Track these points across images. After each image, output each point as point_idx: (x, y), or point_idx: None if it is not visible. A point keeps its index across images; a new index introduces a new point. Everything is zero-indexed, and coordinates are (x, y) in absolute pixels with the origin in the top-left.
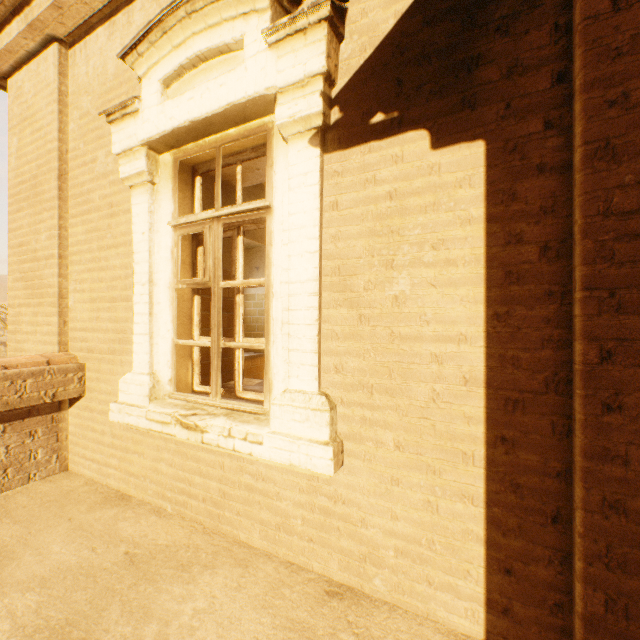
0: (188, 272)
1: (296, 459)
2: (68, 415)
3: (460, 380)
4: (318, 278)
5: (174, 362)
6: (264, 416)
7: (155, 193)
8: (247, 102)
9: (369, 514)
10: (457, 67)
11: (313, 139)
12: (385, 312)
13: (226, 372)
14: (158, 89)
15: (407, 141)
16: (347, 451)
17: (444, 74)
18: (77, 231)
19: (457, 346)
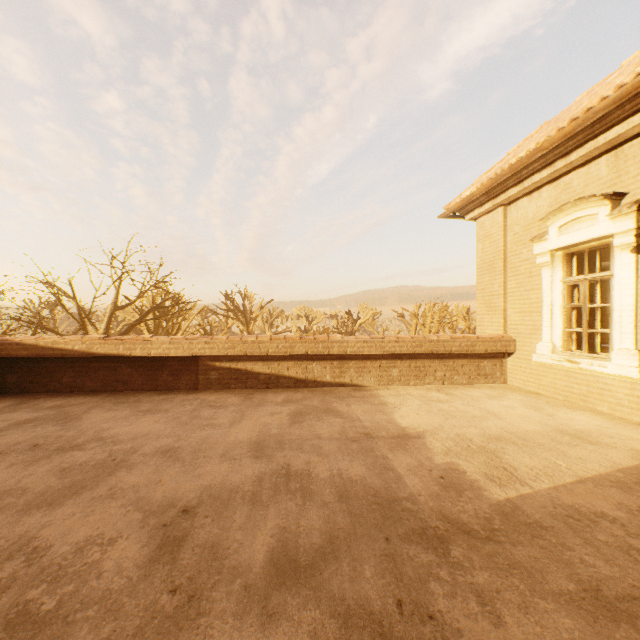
0: (568, 299)
1: (621, 373)
2: (506, 361)
3: None
4: (634, 304)
5: (562, 338)
6: (608, 359)
7: (552, 268)
8: (599, 237)
9: None
10: None
11: (631, 250)
12: None
13: (590, 347)
14: (556, 231)
15: None
16: None
17: None
18: (511, 283)
19: None
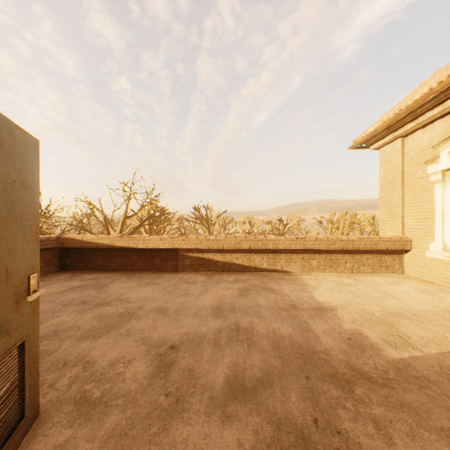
0: None
1: None
2: (404, 256)
3: None
4: None
5: None
6: None
7: (443, 184)
8: None
9: None
10: None
11: None
12: None
13: None
14: (446, 155)
15: None
16: None
17: None
18: (408, 196)
19: None
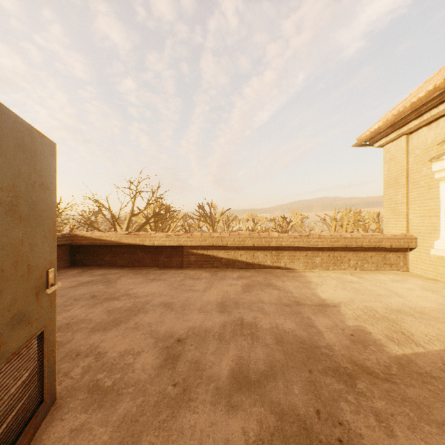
0: None
1: None
2: (408, 254)
3: None
4: None
5: None
6: None
7: None
8: None
9: None
10: None
11: None
12: None
13: None
14: None
15: None
16: None
17: None
18: (412, 194)
19: None
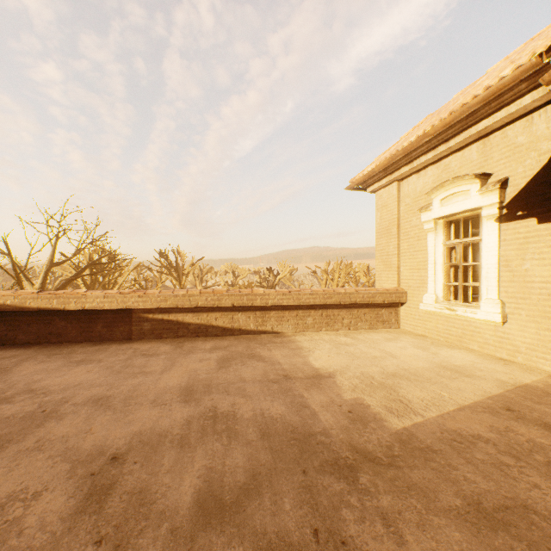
0: (448, 259)
1: (488, 318)
2: (399, 309)
3: (546, 295)
4: (497, 263)
5: (443, 290)
6: (478, 307)
7: (436, 233)
8: (471, 209)
9: (516, 337)
10: (545, 200)
11: (495, 220)
12: (521, 274)
13: (464, 298)
14: (438, 203)
15: (529, 221)
16: (508, 318)
17: (541, 201)
18: (403, 245)
19: (545, 284)
